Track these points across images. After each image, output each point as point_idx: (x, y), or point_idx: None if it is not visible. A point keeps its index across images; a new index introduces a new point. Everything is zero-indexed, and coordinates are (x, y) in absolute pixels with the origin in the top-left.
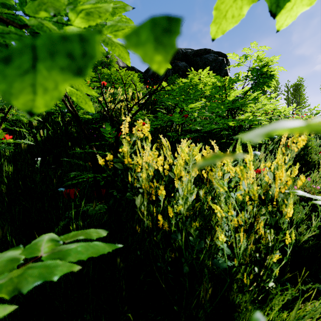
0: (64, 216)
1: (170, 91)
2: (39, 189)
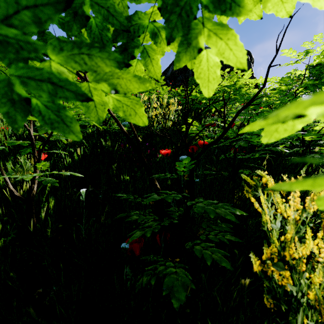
0: (135, 291)
1: (259, 104)
2: (84, 227)
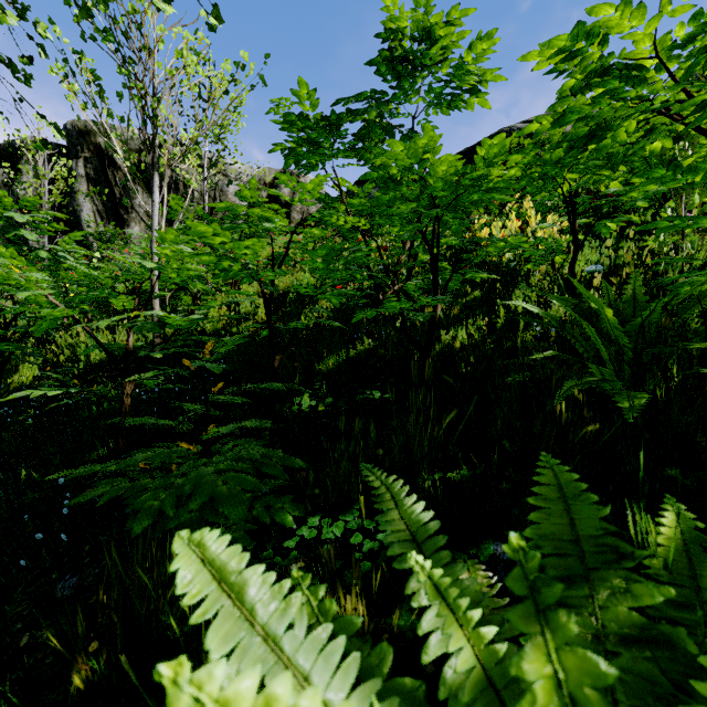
0: None
1: None
2: None
